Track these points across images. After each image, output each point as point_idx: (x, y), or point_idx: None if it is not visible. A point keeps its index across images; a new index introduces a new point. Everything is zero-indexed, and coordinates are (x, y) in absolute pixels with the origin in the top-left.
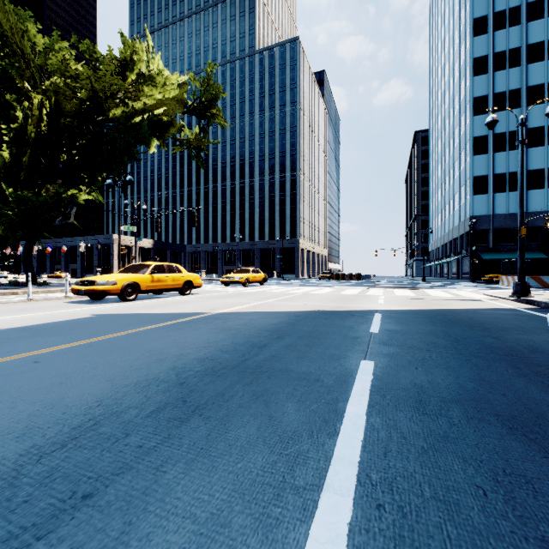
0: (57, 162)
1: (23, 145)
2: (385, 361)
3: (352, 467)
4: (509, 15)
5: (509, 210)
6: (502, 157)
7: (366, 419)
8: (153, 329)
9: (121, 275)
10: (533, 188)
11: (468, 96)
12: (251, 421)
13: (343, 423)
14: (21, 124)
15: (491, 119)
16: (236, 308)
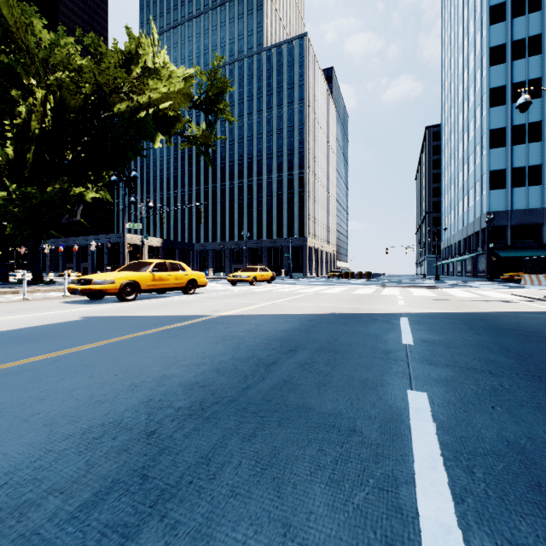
0: (63, 159)
1: (27, 141)
2: (442, 393)
3: None
4: (529, 0)
5: (529, 205)
6: (521, 150)
7: (465, 541)
8: (141, 337)
9: (120, 274)
10: None
11: (485, 87)
12: (250, 540)
13: None
14: (24, 120)
15: (523, 101)
16: (241, 310)
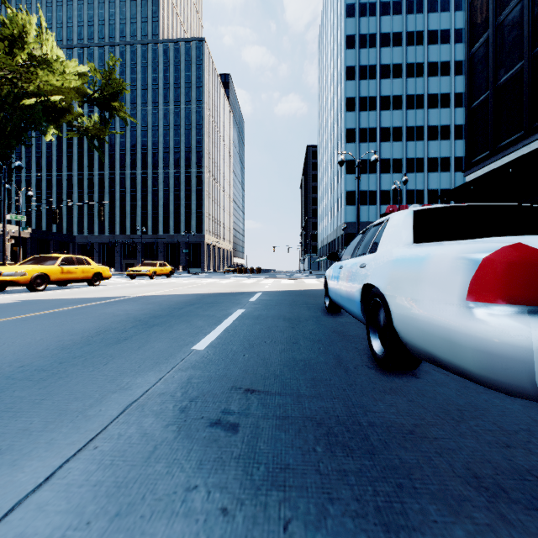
0: None
1: None
2: (251, 309)
3: (223, 329)
4: (369, 70)
5: (369, 219)
6: (365, 178)
7: (232, 322)
8: (92, 305)
9: (29, 267)
10: (384, 204)
11: (343, 126)
12: (182, 325)
13: (222, 323)
14: None
15: (340, 160)
16: (152, 293)
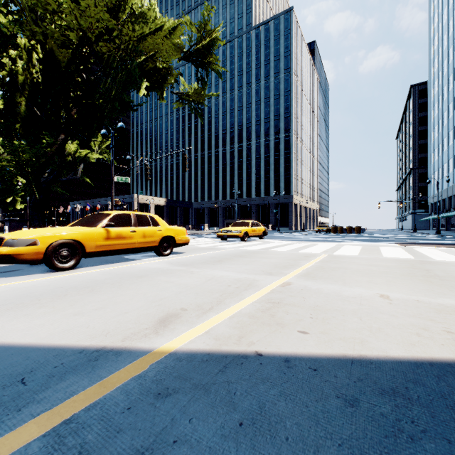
0: (58, 116)
1: (16, 94)
2: None
3: None
4: None
5: None
6: None
7: None
8: None
9: (52, 229)
10: None
11: None
12: None
13: None
14: (10, 71)
15: None
16: (225, 315)
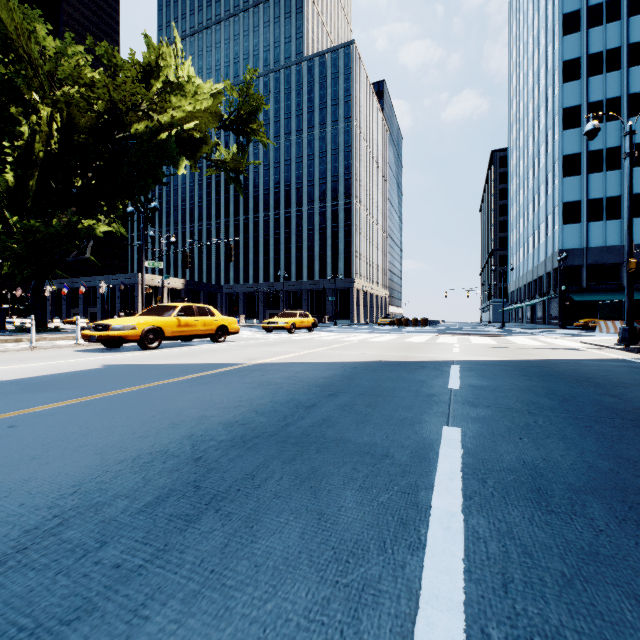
0: (71, 187)
1: (30, 166)
2: (476, 428)
3: (454, 615)
4: (607, 8)
5: (607, 242)
6: (598, 179)
7: (464, 521)
8: (172, 384)
9: (141, 318)
10: (636, 215)
11: (557, 107)
12: (292, 522)
13: (430, 527)
14: (27, 142)
15: (591, 127)
16: (278, 358)
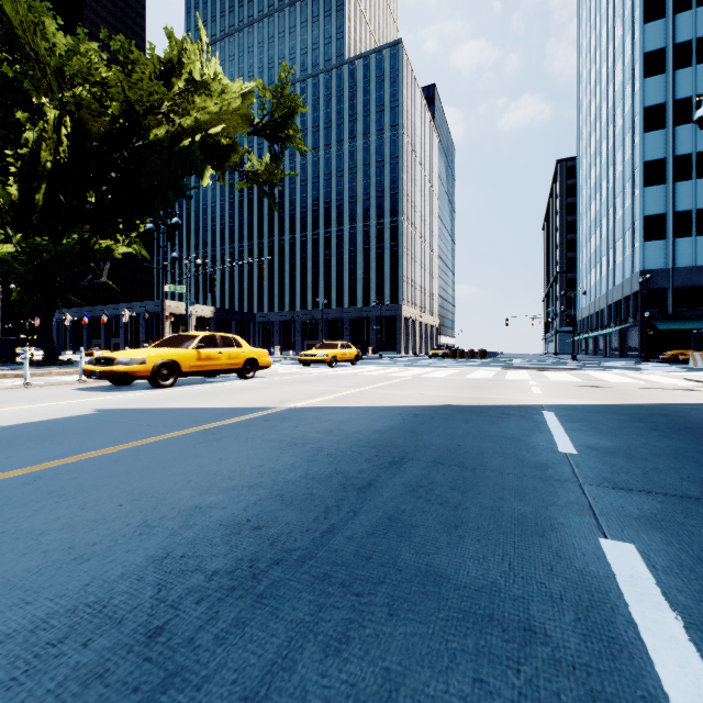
0: (83, 202)
1: (36, 177)
2: (659, 544)
3: None
4: None
5: (697, 262)
6: (686, 188)
7: None
8: (172, 441)
9: (153, 350)
10: None
11: (637, 106)
12: None
13: None
14: (32, 149)
15: None
16: (317, 400)
